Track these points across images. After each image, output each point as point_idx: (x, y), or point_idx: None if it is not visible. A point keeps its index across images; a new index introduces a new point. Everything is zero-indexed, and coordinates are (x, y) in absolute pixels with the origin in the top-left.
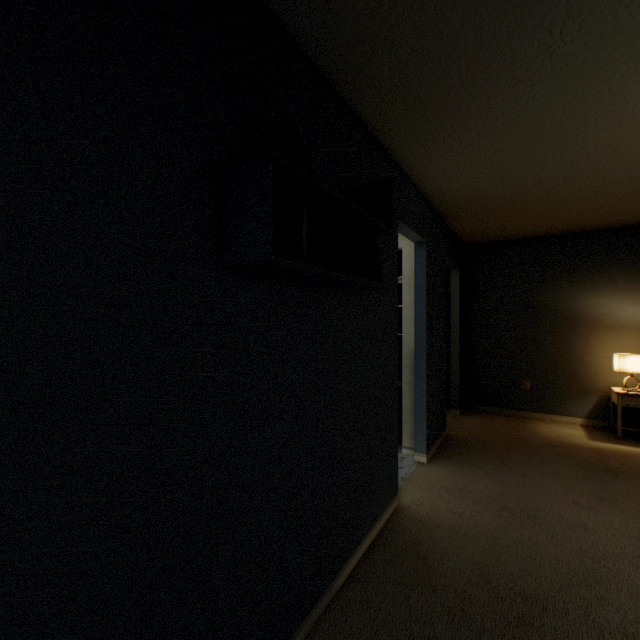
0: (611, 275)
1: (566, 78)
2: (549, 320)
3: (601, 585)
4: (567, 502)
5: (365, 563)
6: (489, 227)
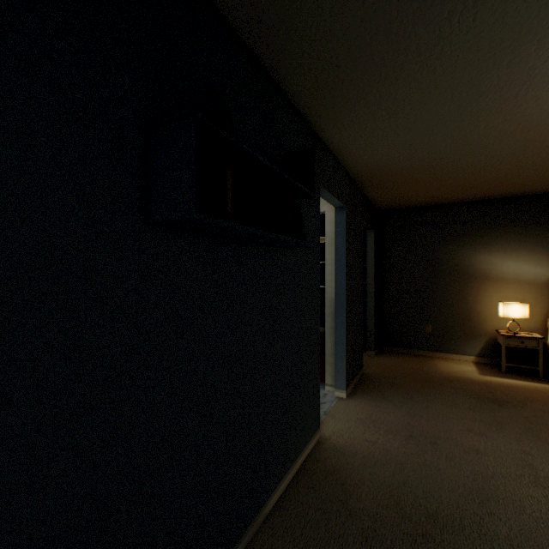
0: (497, 237)
1: (462, 64)
2: (447, 274)
3: (491, 502)
4: (462, 429)
5: (290, 491)
6: (398, 195)
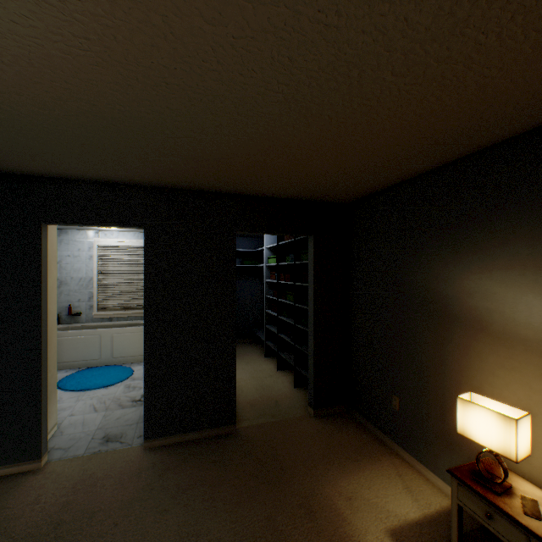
0: (504, 234)
1: None
2: (419, 310)
3: None
4: None
5: None
6: (294, 186)
